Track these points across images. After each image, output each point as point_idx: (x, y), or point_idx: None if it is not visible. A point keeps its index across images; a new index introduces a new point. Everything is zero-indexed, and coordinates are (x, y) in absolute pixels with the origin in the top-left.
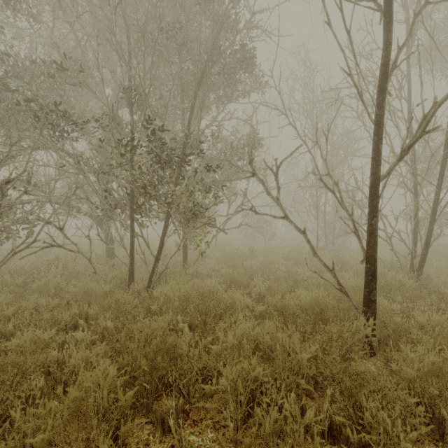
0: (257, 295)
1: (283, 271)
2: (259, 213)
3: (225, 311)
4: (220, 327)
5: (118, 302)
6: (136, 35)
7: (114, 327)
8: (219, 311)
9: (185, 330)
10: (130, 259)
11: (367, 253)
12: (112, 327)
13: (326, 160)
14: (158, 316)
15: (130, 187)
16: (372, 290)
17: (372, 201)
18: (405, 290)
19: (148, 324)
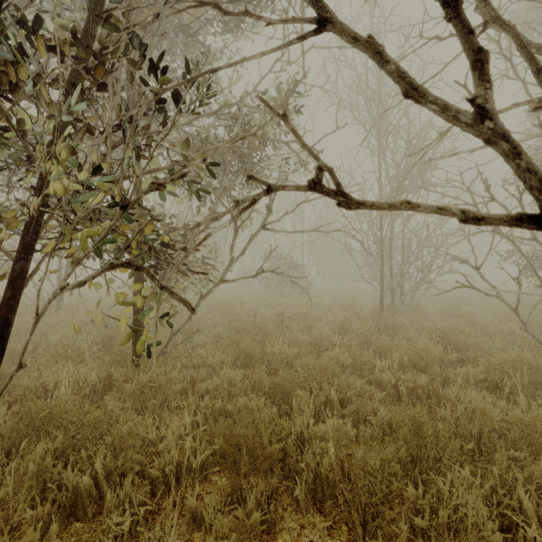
0: (309, 482)
1: (347, 364)
2: (363, 203)
3: None
4: None
5: None
6: None
7: None
8: None
9: None
10: None
11: None
12: None
13: None
14: None
15: None
16: None
17: None
18: None
19: None
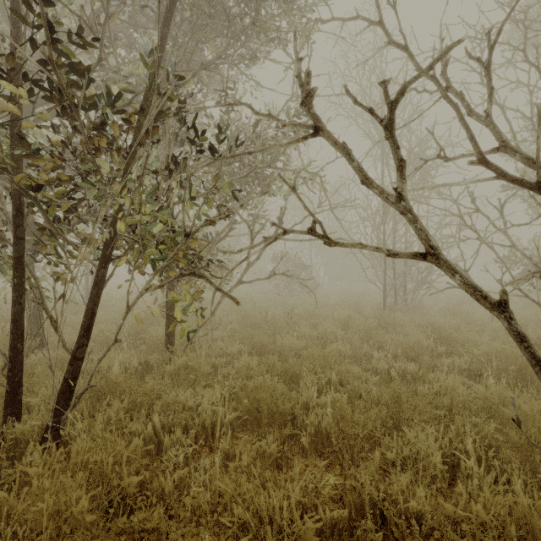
0: (312, 435)
1: (348, 355)
2: (337, 243)
3: None
4: None
5: None
6: None
7: None
8: None
9: None
10: (8, 359)
11: None
12: None
13: (490, 115)
14: None
15: (11, 186)
16: None
17: None
18: None
19: None
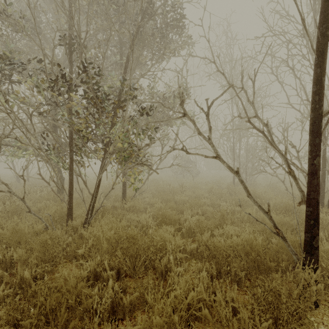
0: (187, 230)
1: (209, 204)
2: (190, 153)
3: (155, 253)
4: (148, 278)
5: (45, 244)
6: (82, 0)
7: (36, 274)
8: (149, 256)
9: (109, 283)
10: (68, 197)
11: (308, 195)
12: (29, 277)
13: (253, 103)
14: (87, 258)
15: (69, 130)
16: (315, 236)
17: (314, 139)
18: (325, 226)
19: (67, 276)
